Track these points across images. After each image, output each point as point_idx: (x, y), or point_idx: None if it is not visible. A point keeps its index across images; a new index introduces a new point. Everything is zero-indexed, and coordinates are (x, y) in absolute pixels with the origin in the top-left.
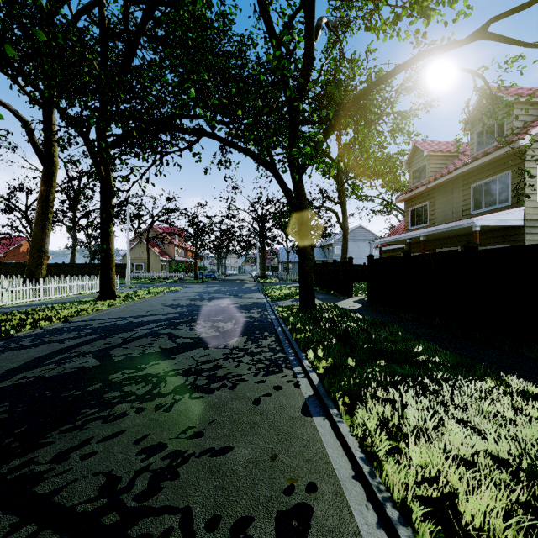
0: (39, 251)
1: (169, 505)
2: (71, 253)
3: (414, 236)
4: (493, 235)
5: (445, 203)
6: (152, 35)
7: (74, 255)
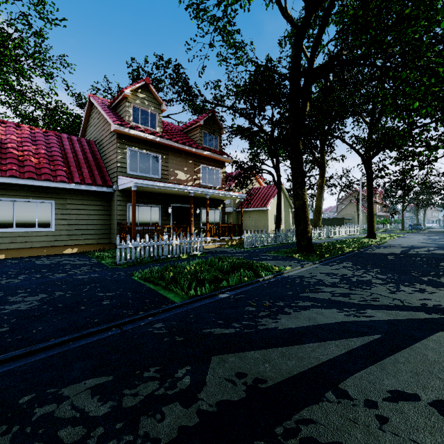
0: (318, 213)
1: None
2: None
3: None
4: None
5: None
6: None
7: None
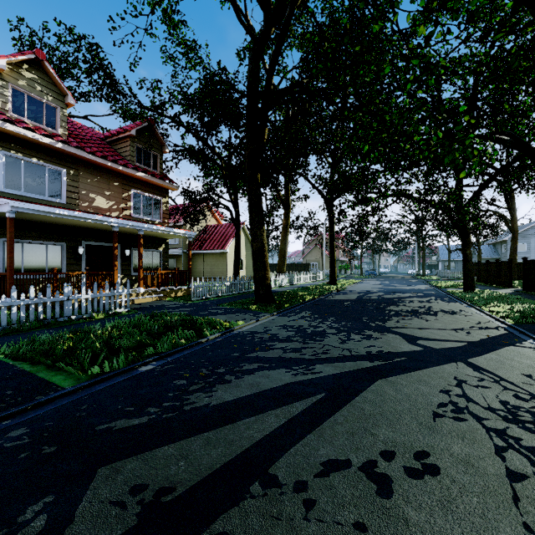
0: (283, 257)
1: (435, 308)
2: None
3: None
4: None
5: None
6: None
7: None
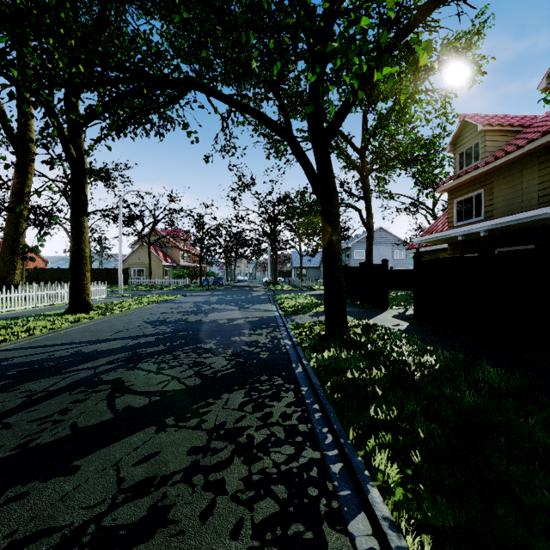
0: (11, 254)
1: None
2: None
3: (471, 232)
4: None
5: (509, 190)
6: None
7: None
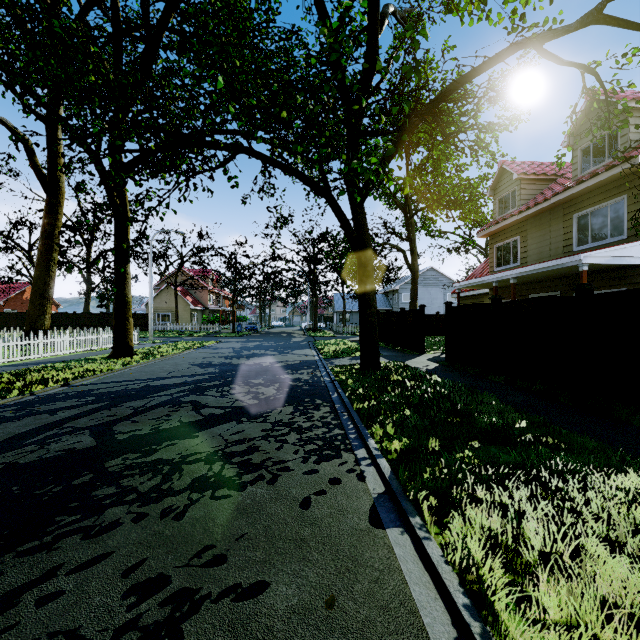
0: (41, 298)
1: None
2: (85, 301)
3: (502, 279)
4: (603, 277)
5: (540, 238)
6: (177, 30)
7: (88, 304)
